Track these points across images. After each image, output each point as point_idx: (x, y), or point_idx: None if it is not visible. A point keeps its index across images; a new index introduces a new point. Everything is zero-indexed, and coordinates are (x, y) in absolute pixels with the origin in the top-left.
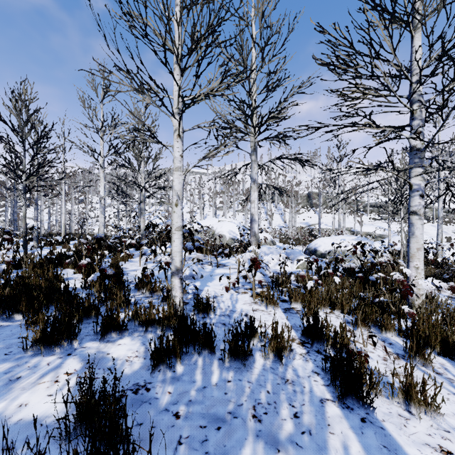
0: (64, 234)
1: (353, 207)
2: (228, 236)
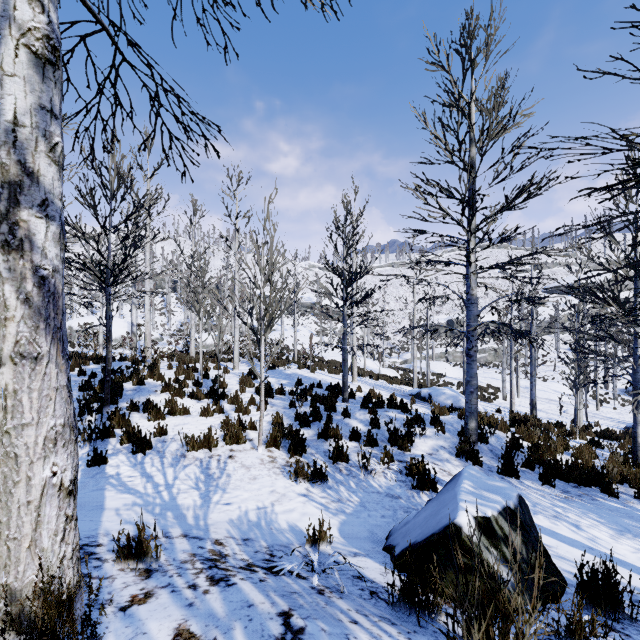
0: None
1: None
2: (114, 334)
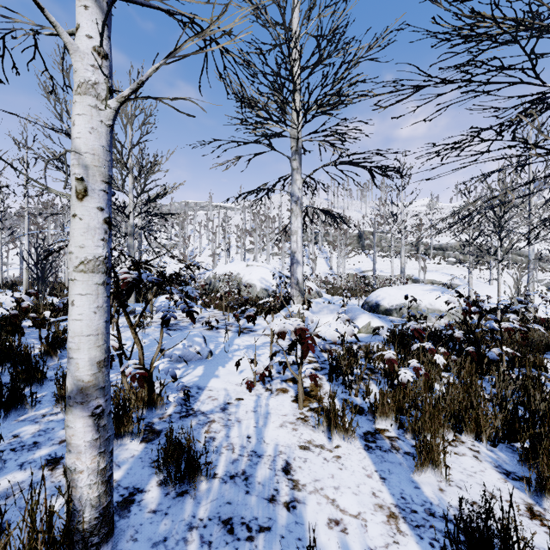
0: (27, 284)
1: (413, 250)
2: (259, 285)
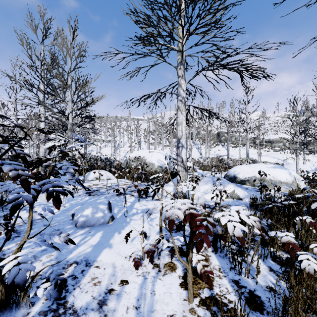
0: None
1: (252, 143)
2: (157, 164)
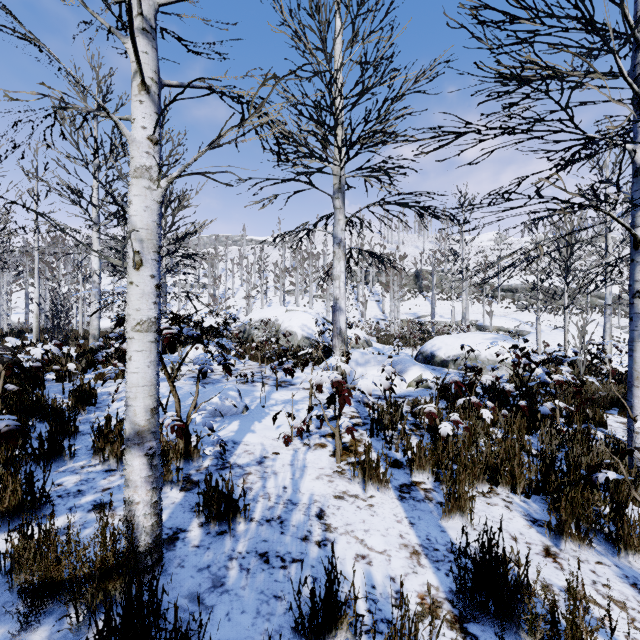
0: (37, 332)
1: (478, 292)
2: (300, 333)
